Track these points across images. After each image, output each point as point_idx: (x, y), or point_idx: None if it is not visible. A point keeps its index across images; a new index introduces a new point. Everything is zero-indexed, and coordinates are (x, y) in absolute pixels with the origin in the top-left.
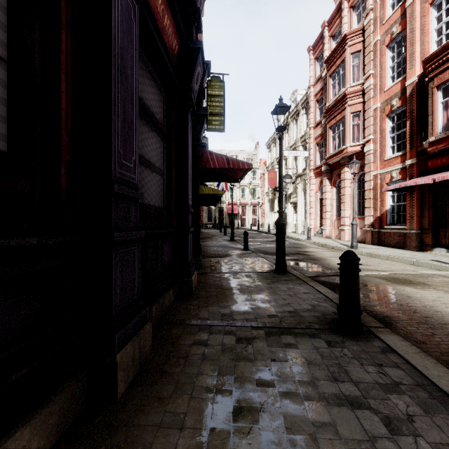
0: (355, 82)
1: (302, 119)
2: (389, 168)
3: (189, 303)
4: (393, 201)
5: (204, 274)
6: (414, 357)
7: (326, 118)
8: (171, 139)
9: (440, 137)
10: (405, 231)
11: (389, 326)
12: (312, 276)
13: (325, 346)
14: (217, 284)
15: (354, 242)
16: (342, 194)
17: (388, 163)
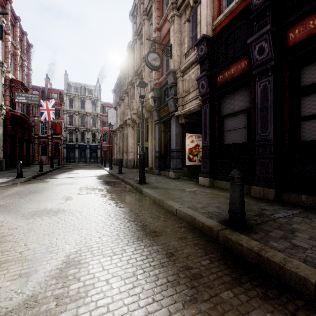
0: None
1: None
2: None
3: None
4: None
5: None
6: (198, 215)
7: None
8: None
9: None
10: None
11: (224, 259)
12: None
13: None
14: None
15: None
16: None
17: None
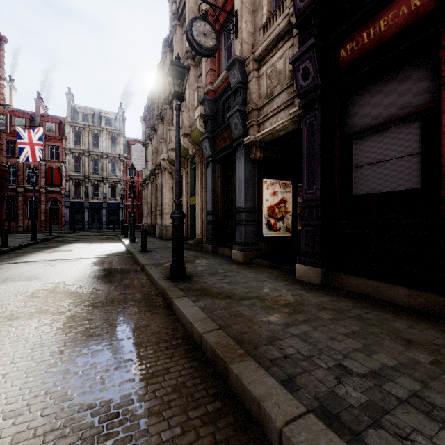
0: None
1: None
2: None
3: None
4: None
5: None
6: None
7: None
8: None
9: None
10: None
11: None
12: None
13: None
14: None
15: None
16: None
17: None
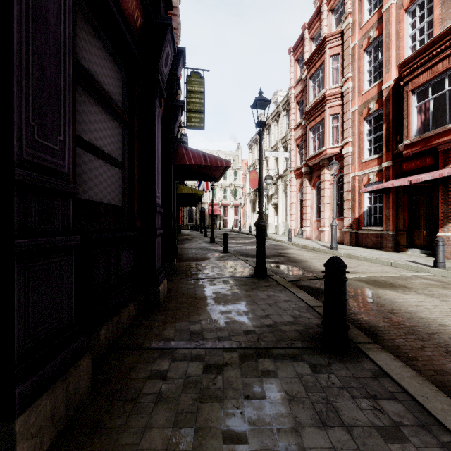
0: (334, 84)
1: (283, 120)
2: (367, 170)
3: (153, 318)
4: (370, 203)
5: (177, 281)
6: (412, 383)
7: (306, 119)
8: (133, 127)
9: (414, 140)
10: (382, 232)
11: (376, 338)
12: (293, 281)
13: (310, 373)
14: (190, 293)
15: (334, 243)
16: (322, 196)
17: (365, 165)
